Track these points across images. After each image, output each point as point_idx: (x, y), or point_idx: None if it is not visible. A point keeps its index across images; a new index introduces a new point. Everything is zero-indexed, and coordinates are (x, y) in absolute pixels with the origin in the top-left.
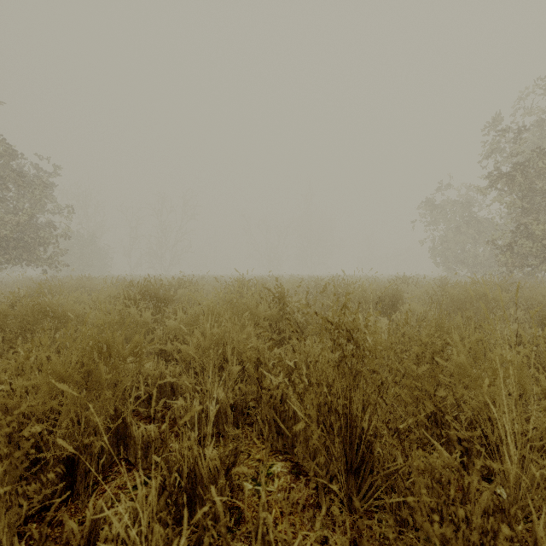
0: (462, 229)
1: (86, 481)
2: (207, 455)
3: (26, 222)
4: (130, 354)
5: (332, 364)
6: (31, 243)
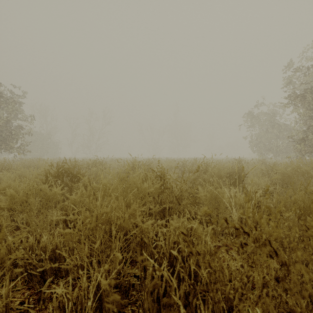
0: (270, 130)
1: None
2: None
3: (4, 125)
4: None
5: None
6: (6, 138)
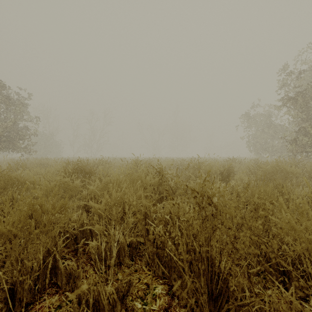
0: (265, 131)
1: (21, 307)
2: (107, 291)
3: (12, 126)
4: (58, 212)
5: (198, 223)
6: (14, 138)
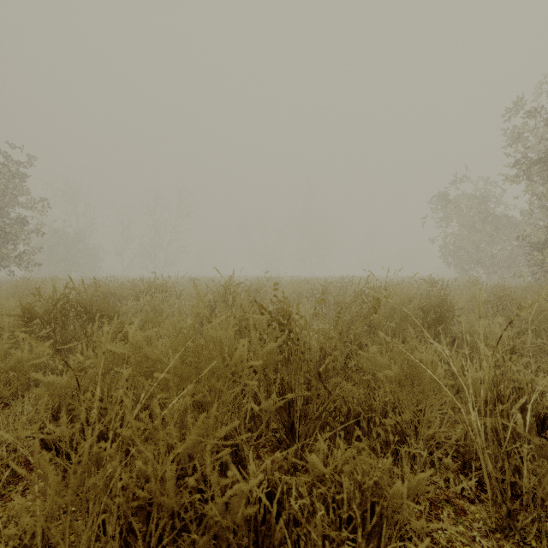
0: (479, 226)
1: None
2: None
3: None
4: None
5: None
6: None
